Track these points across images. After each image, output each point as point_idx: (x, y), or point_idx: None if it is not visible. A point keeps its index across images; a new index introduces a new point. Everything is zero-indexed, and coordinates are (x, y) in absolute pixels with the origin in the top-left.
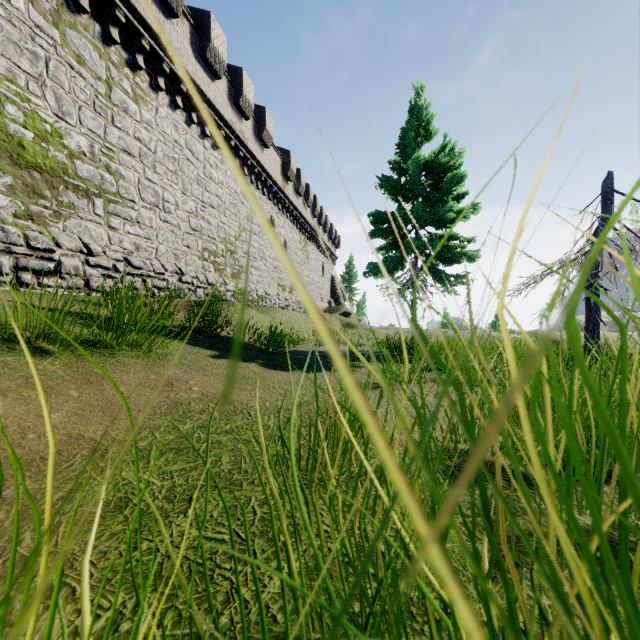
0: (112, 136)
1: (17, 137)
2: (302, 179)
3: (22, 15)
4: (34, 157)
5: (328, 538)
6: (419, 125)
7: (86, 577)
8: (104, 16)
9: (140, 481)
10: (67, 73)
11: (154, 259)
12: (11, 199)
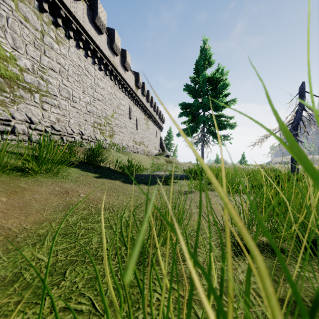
0: (44, 61)
1: None
2: (145, 87)
3: None
4: None
5: (159, 306)
6: (205, 58)
7: None
8: None
9: (33, 258)
10: (19, 26)
11: (67, 126)
12: None
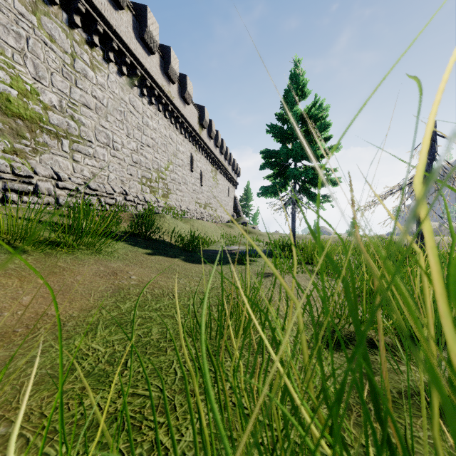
0: (75, 94)
1: (5, 94)
2: (213, 127)
3: (9, 5)
4: (18, 109)
5: (232, 394)
6: (297, 88)
7: (12, 452)
8: (69, 7)
9: (88, 348)
10: (42, 48)
11: (106, 183)
12: (1, 139)
